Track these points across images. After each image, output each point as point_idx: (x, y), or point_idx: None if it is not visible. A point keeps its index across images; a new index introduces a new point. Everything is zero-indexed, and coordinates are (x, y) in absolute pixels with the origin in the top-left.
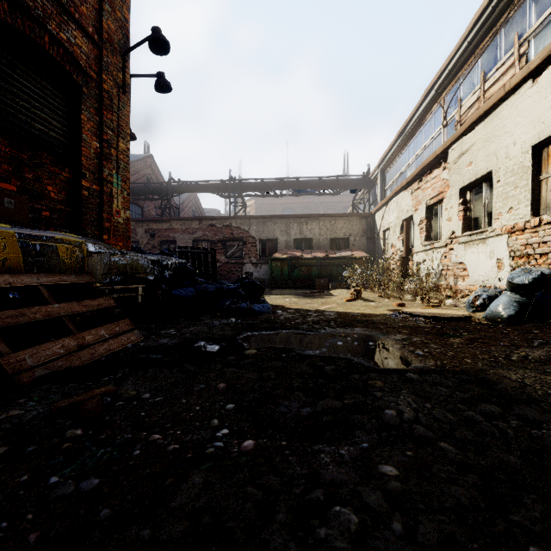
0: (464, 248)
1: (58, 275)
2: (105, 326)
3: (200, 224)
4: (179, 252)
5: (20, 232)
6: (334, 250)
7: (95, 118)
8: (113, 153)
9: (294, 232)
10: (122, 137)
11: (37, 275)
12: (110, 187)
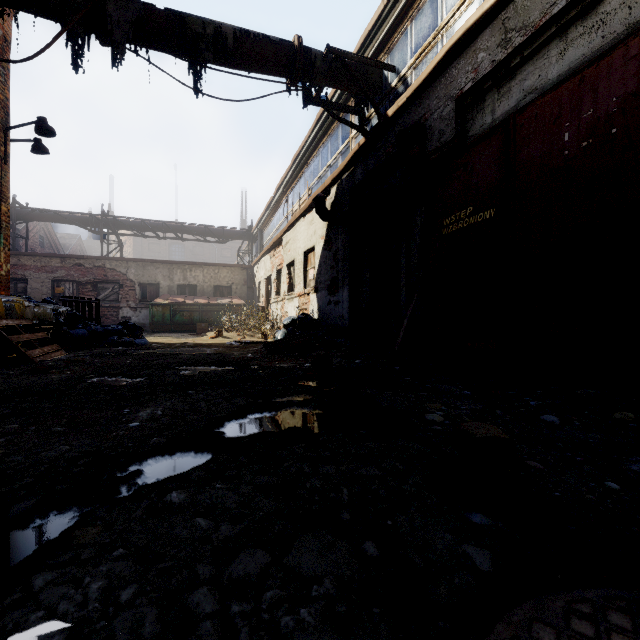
0: (288, 303)
1: (19, 320)
2: (49, 346)
3: (62, 262)
4: (63, 301)
5: (3, 299)
6: (216, 297)
7: None
8: None
9: (178, 277)
10: (4, 201)
11: (13, 320)
12: None
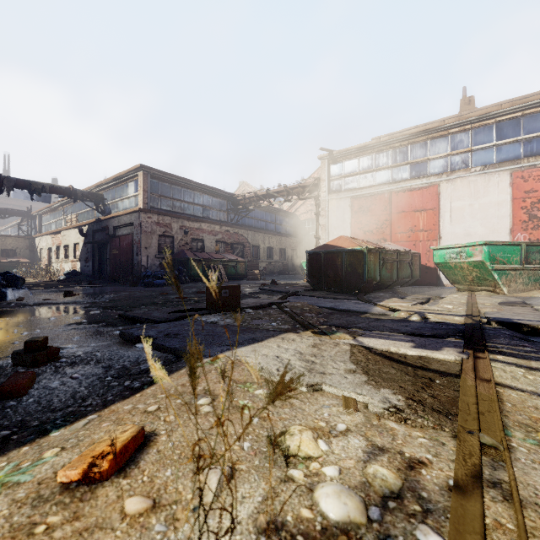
0: (65, 264)
1: None
2: None
3: None
4: None
5: None
6: (6, 257)
7: None
8: None
9: None
10: None
11: None
12: None
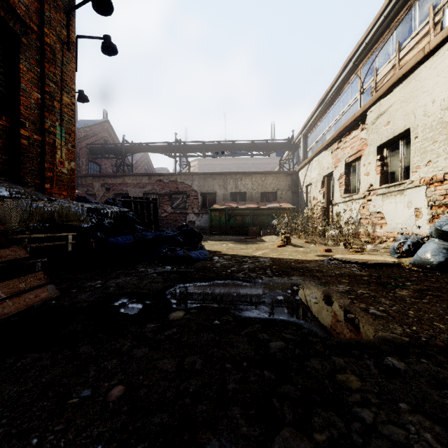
0: (382, 199)
1: None
2: (3, 283)
3: (149, 179)
4: (123, 202)
5: None
6: (264, 202)
7: (36, 69)
8: (56, 106)
9: (231, 186)
10: (66, 91)
11: None
12: (53, 138)
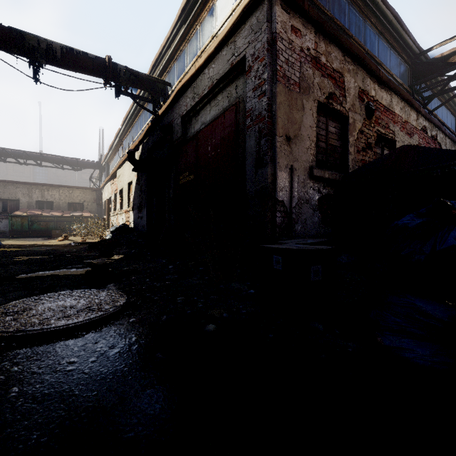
0: (120, 216)
1: None
2: None
3: None
4: None
5: None
6: (70, 211)
7: None
8: None
9: (37, 195)
10: None
11: None
12: None
